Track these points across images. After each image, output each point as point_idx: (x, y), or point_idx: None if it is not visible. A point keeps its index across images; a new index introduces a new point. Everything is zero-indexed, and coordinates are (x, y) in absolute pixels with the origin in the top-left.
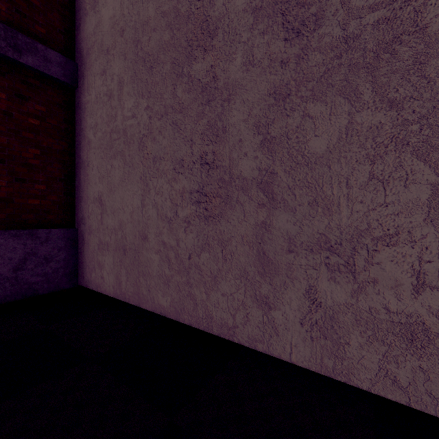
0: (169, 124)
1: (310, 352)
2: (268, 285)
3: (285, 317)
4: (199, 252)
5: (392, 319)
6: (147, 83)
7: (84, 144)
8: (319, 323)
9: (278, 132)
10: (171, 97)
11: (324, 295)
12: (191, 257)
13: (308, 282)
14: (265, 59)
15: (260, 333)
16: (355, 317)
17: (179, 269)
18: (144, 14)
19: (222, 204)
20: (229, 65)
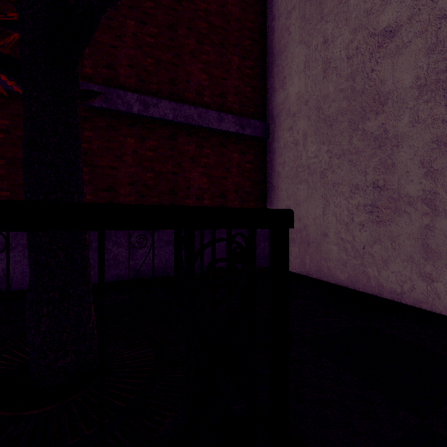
0: (346, 161)
1: None
2: (431, 266)
3: (445, 287)
4: (372, 244)
5: None
6: (328, 135)
7: (274, 175)
8: None
9: (439, 166)
10: (347, 144)
11: None
12: (364, 248)
13: None
14: (429, 119)
15: (424, 297)
16: None
17: (354, 256)
18: (325, 90)
19: (391, 213)
20: (397, 123)
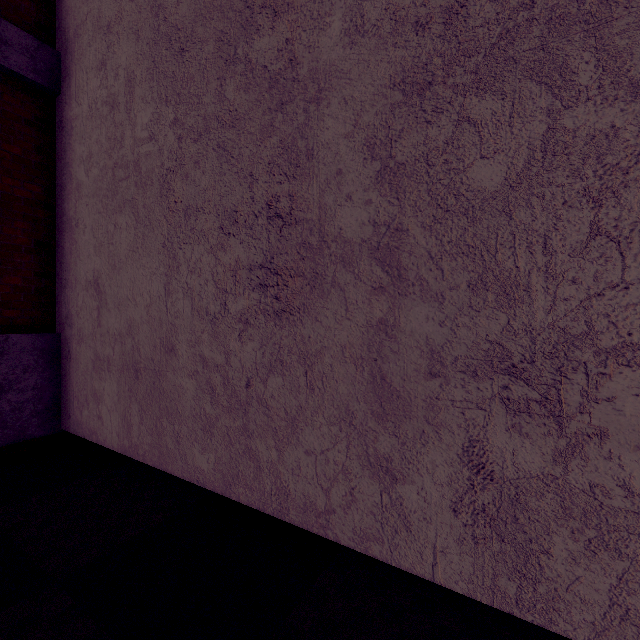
0: (213, 149)
1: (471, 565)
2: (391, 436)
3: (422, 497)
4: (266, 374)
5: (638, 508)
6: (175, 78)
7: (70, 189)
8: (489, 511)
9: (409, 153)
10: (215, 100)
11: (500, 458)
12: (250, 384)
13: (467, 434)
14: (386, 20)
15: (375, 525)
16: (561, 501)
17: (229, 406)
18: None
19: (306, 288)
20: (319, 37)
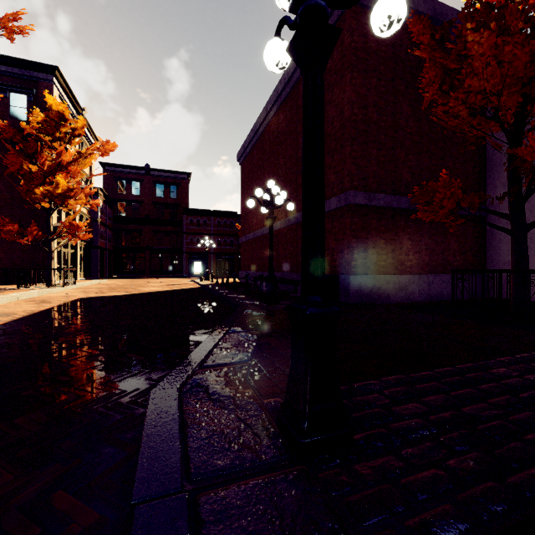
0: None
1: None
2: None
3: None
4: None
5: None
6: None
7: (494, 240)
8: None
9: None
10: None
11: None
12: None
13: None
14: None
15: None
16: None
17: None
18: None
19: None
20: None
